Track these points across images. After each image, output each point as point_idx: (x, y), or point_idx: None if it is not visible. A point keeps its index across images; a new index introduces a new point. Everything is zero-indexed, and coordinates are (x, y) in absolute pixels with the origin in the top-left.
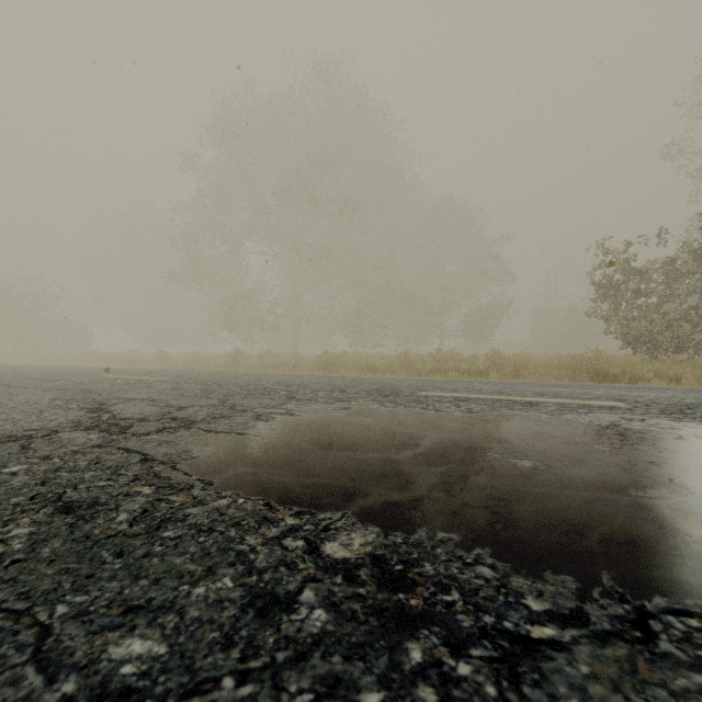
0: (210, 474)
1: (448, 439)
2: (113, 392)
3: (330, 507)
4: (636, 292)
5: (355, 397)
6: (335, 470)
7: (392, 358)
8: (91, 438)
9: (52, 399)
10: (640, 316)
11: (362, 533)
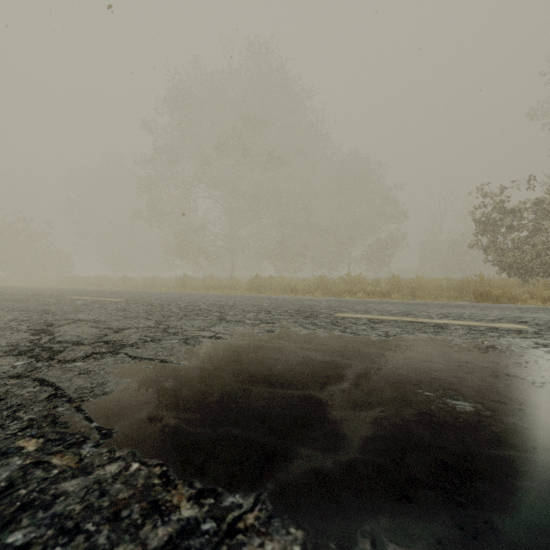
0: (113, 419)
1: (372, 370)
2: (67, 312)
3: (242, 481)
4: (511, 227)
5: (279, 319)
6: (253, 413)
7: (310, 281)
8: (16, 365)
9: (9, 320)
10: (513, 247)
11: (281, 542)
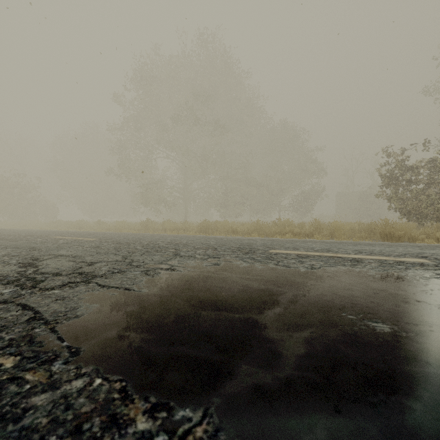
0: (81, 339)
1: (302, 296)
2: (50, 249)
3: (191, 396)
4: (410, 181)
5: (223, 254)
6: (201, 334)
7: (248, 224)
8: (4, 292)
9: (2, 255)
10: (412, 197)
11: None
